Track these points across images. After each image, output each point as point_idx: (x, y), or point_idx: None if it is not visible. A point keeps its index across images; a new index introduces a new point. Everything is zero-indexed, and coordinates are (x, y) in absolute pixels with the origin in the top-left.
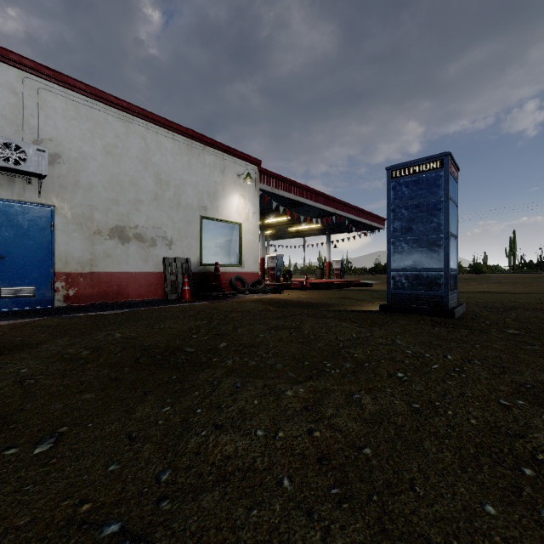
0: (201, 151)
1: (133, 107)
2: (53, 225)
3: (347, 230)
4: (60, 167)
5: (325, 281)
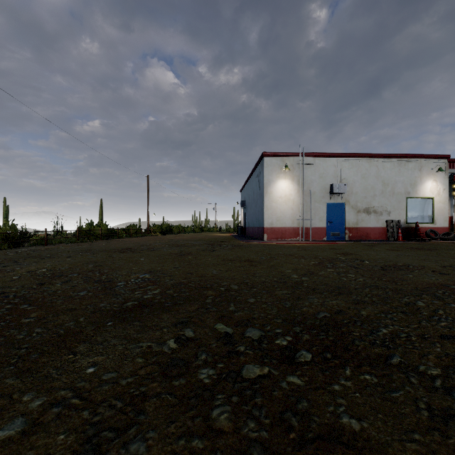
0: (406, 162)
1: (372, 155)
2: (344, 210)
3: None
4: (347, 188)
5: None
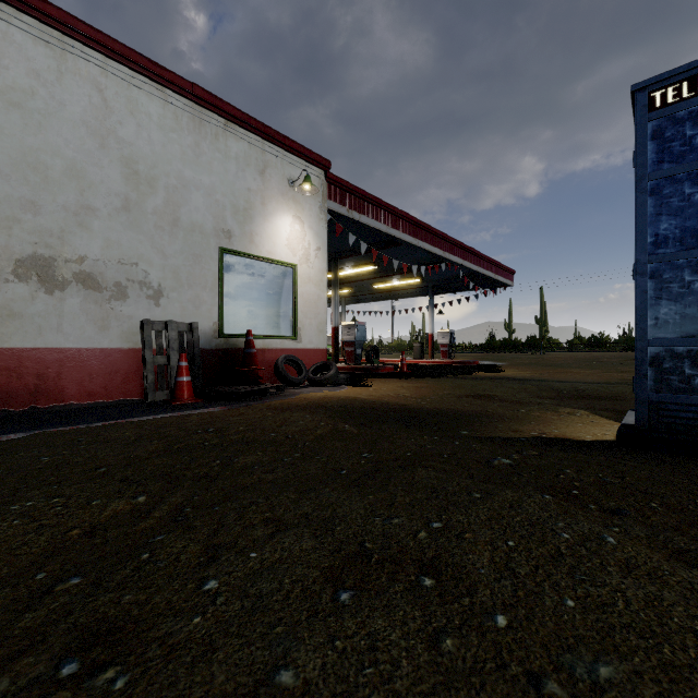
0: (221, 131)
1: (71, 20)
2: None
3: (457, 289)
4: None
5: (426, 363)
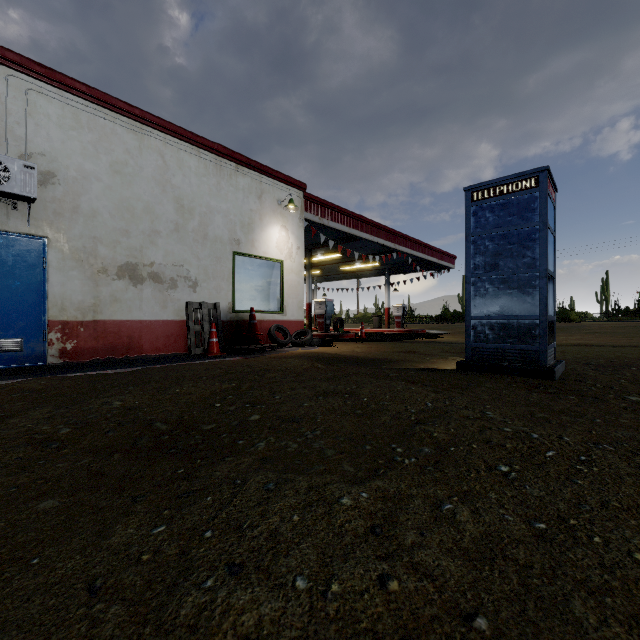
0: (233, 172)
1: (147, 115)
2: (46, 262)
3: (409, 270)
4: (55, 188)
5: (383, 331)
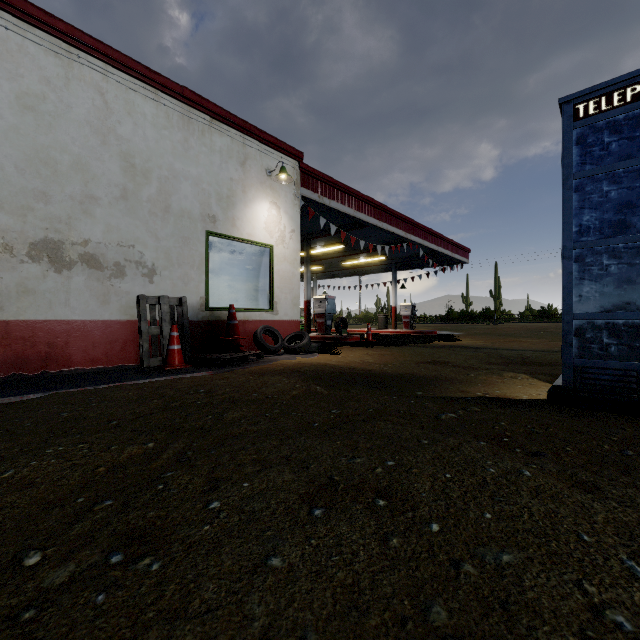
0: (207, 128)
1: (77, 33)
2: None
3: (418, 266)
4: None
5: (390, 332)
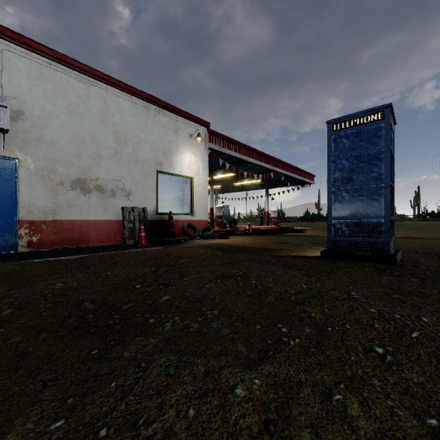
0: (157, 113)
1: (93, 71)
2: (17, 177)
3: (282, 185)
4: (24, 123)
5: (264, 228)
